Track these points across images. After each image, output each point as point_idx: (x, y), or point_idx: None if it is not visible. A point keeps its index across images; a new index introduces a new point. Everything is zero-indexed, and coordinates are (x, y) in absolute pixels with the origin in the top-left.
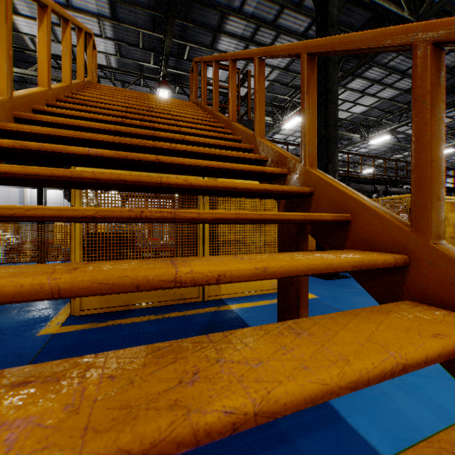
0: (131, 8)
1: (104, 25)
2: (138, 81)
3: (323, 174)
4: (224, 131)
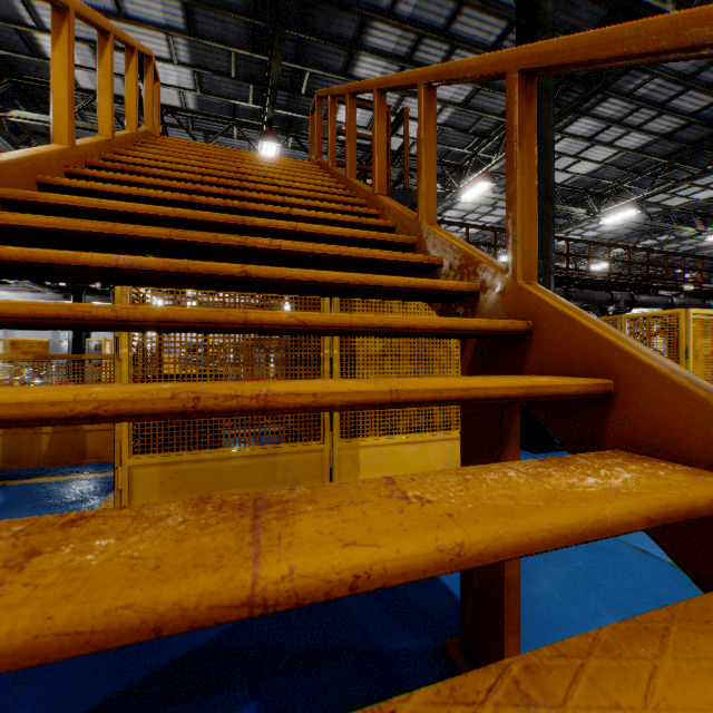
0: (218, 15)
1: (176, 43)
2: (229, 130)
3: (552, 296)
4: (365, 211)
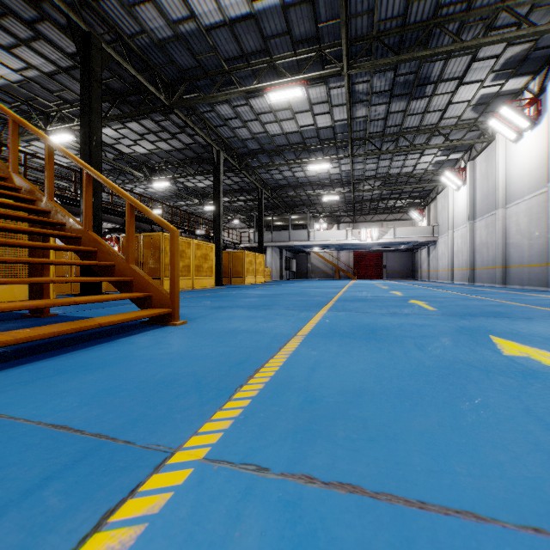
0: None
1: None
2: None
3: (57, 204)
4: None
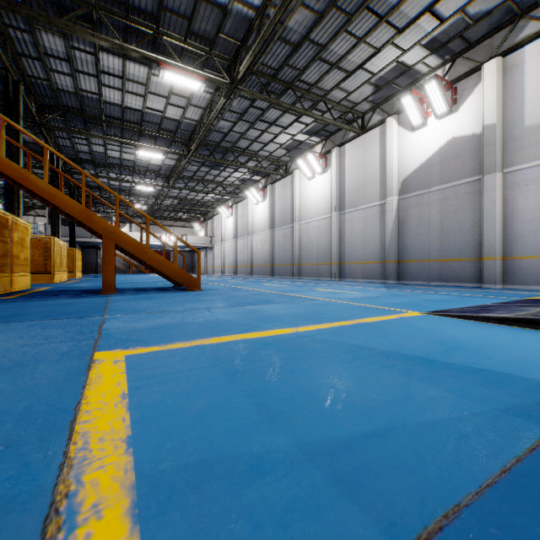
0: None
1: None
2: None
3: None
4: None
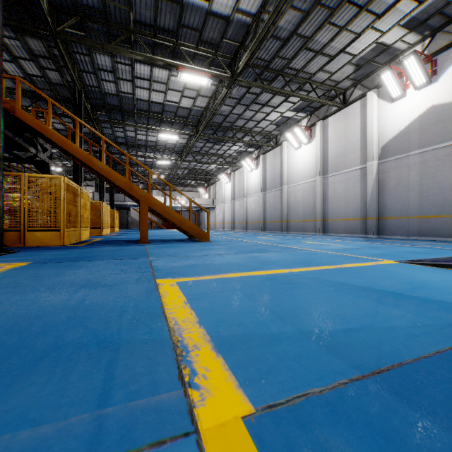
0: None
1: None
2: None
3: None
4: None
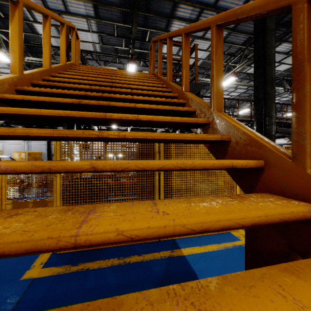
0: (108, 8)
1: (91, 22)
2: (114, 60)
3: None
4: (177, 101)
